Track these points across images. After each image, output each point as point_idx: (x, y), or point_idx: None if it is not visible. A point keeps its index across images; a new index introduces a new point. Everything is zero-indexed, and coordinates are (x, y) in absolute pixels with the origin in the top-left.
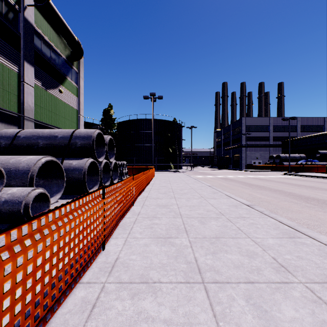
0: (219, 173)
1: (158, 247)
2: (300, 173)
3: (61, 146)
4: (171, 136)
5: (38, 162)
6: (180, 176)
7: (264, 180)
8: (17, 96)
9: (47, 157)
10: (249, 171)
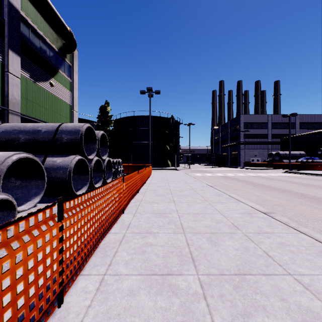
0: (218, 171)
1: (151, 298)
2: (302, 171)
3: (45, 141)
4: (168, 133)
5: (7, 160)
6: (178, 174)
7: (267, 178)
8: (0, 88)
9: (21, 154)
10: (248, 169)
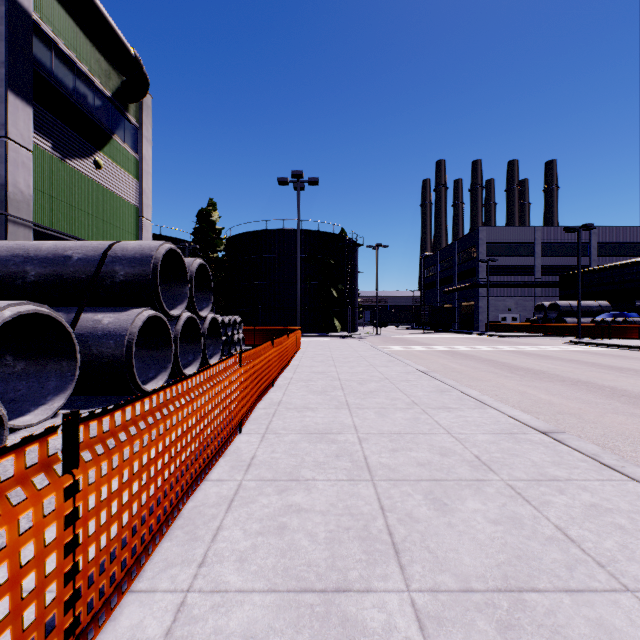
0: (435, 340)
1: None
2: (604, 340)
3: (79, 280)
4: (336, 264)
5: None
6: (355, 347)
7: (537, 355)
8: None
9: (22, 305)
10: (496, 337)
